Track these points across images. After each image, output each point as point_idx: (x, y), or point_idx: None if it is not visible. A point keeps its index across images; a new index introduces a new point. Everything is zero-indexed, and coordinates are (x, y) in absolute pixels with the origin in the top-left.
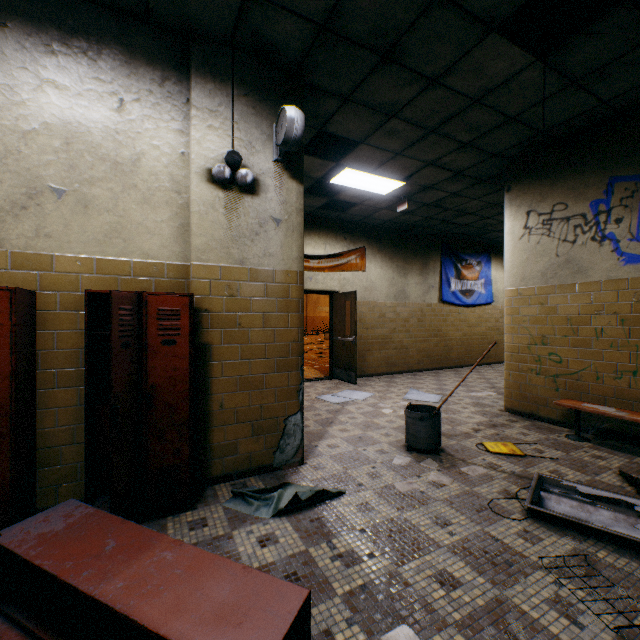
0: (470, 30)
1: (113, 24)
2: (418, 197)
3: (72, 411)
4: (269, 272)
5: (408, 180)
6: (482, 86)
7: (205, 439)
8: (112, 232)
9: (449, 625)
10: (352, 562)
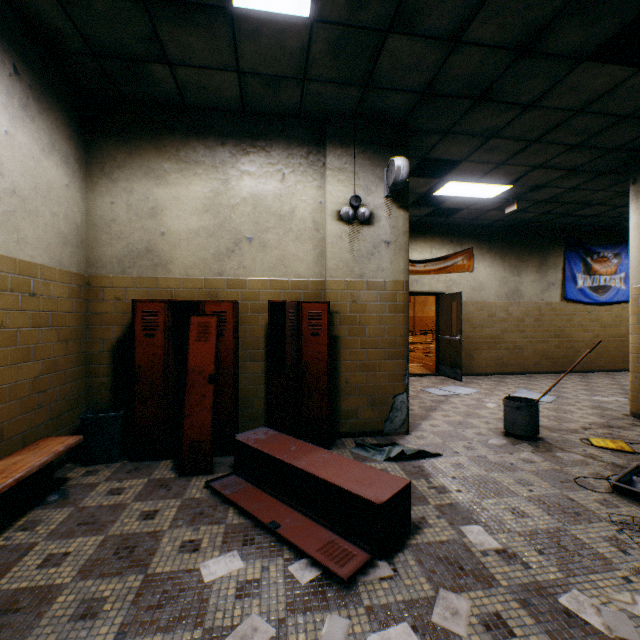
0: (559, 65)
1: (279, 125)
2: (529, 196)
3: (257, 377)
4: (381, 283)
5: (514, 184)
6: (582, 99)
7: (335, 404)
8: (278, 262)
9: (512, 532)
10: (443, 492)
